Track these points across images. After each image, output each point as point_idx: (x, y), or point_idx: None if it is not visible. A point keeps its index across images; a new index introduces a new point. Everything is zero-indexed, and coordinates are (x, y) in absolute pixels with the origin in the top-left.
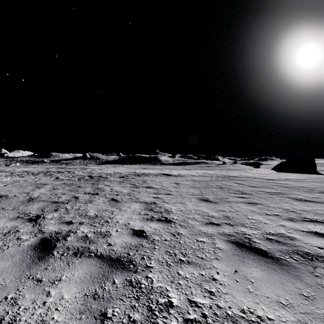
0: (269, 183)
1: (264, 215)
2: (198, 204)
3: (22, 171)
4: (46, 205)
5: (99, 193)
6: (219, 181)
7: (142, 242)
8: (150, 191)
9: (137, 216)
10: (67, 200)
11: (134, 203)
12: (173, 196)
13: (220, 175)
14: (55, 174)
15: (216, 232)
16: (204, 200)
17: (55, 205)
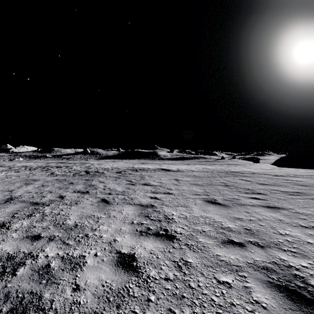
0: (279, 179)
1: (300, 228)
2: (206, 208)
3: (21, 166)
4: (22, 208)
5: (90, 191)
6: (223, 178)
7: (129, 284)
8: (147, 189)
9: (128, 228)
10: (50, 200)
11: (127, 206)
12: (174, 195)
13: (222, 170)
14: (53, 169)
15: (243, 262)
16: (211, 202)
17: (33, 208)
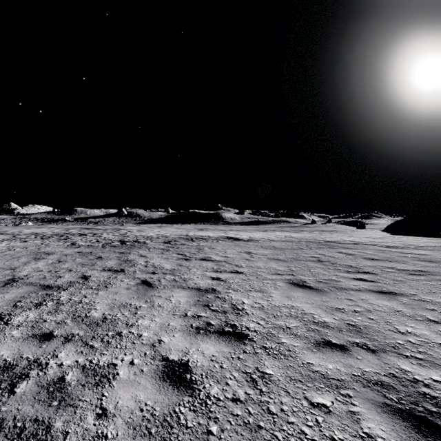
0: (394, 252)
1: (427, 324)
2: (290, 294)
3: (30, 233)
4: (28, 294)
5: (126, 269)
6: (314, 250)
7: (180, 407)
8: (206, 266)
9: (179, 322)
10: (68, 282)
11: (179, 291)
12: (245, 276)
13: (312, 239)
14: (74, 237)
15: (346, 374)
16: (298, 284)
17: (44, 294)
